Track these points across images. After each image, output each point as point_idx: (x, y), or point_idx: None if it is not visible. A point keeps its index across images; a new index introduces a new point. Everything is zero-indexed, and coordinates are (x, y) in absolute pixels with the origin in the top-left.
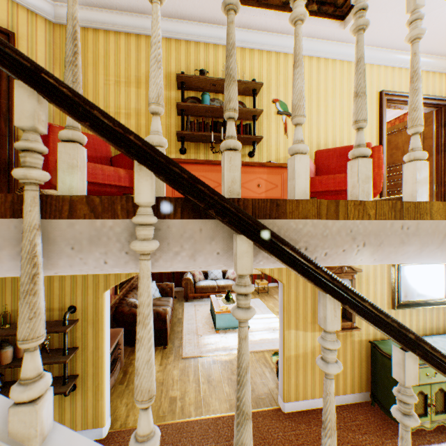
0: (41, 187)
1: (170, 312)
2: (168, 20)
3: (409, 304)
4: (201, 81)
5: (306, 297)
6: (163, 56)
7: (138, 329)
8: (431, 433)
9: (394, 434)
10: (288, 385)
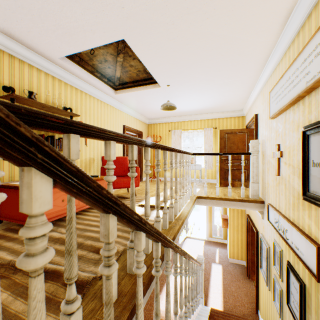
0: None
1: None
2: None
3: None
4: (36, 103)
5: None
6: None
7: (169, 298)
8: None
9: None
10: None
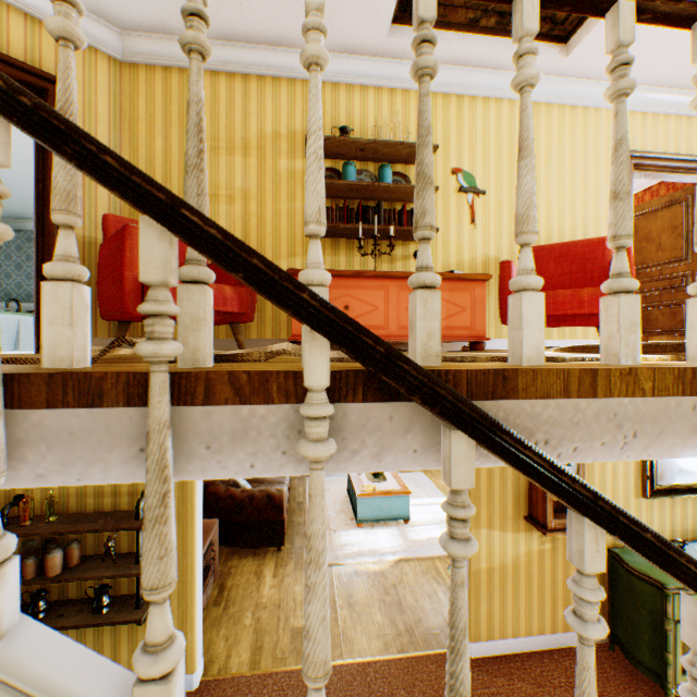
0: (110, 315)
1: (286, 494)
2: (291, 52)
3: (670, 489)
4: (343, 144)
5: (504, 478)
6: (283, 106)
7: (308, 572)
8: None
9: None
10: (477, 615)
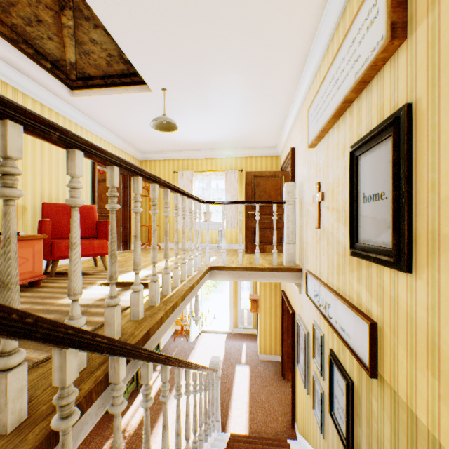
0: None
1: None
2: None
3: None
4: None
5: None
6: None
7: None
8: (128, 401)
9: (109, 422)
10: None
